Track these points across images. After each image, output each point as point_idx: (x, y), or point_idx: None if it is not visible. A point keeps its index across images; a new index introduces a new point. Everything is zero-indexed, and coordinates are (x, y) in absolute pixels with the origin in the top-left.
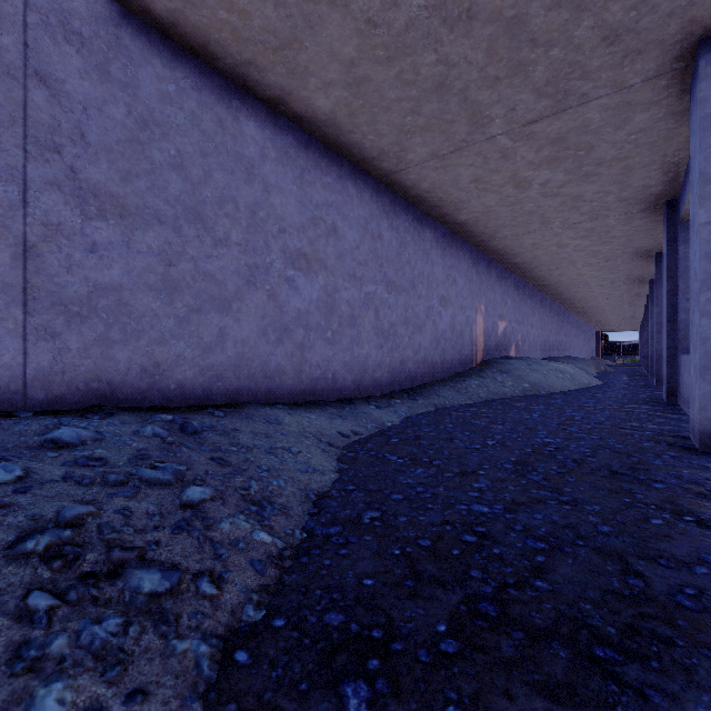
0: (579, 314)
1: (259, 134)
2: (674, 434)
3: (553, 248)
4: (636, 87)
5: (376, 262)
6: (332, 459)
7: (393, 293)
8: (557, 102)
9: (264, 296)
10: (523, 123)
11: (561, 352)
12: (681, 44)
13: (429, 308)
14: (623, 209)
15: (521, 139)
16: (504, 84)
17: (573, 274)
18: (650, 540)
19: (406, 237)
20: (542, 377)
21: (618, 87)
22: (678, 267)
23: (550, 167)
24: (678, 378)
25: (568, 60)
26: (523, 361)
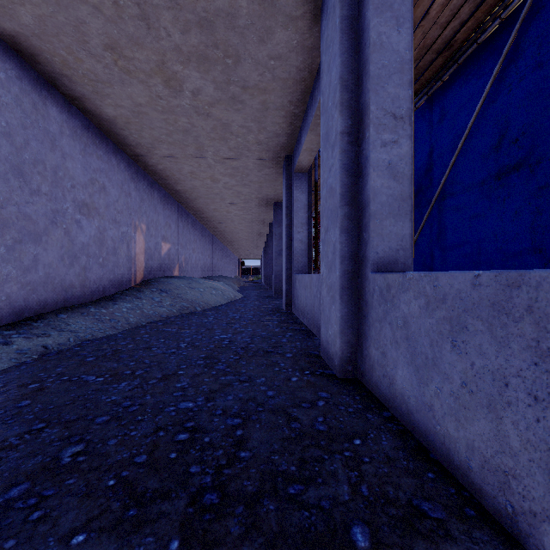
0: (228, 245)
1: None
2: (309, 353)
3: (209, 181)
4: None
5: None
6: None
7: None
8: None
9: None
10: None
11: (216, 272)
12: None
13: (57, 212)
14: (259, 154)
15: None
16: None
17: (224, 211)
18: None
19: None
20: (199, 294)
21: None
22: (293, 207)
23: (200, 68)
24: (293, 292)
25: None
26: (184, 280)
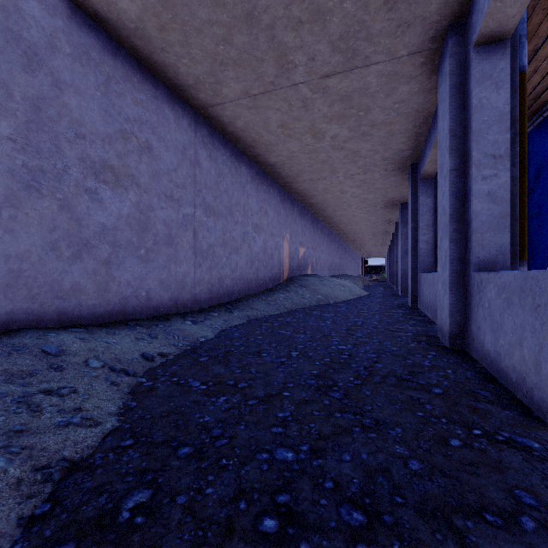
0: (351, 245)
1: (46, 20)
2: (427, 334)
3: (338, 193)
4: (403, 59)
5: (194, 187)
6: (121, 394)
7: (212, 217)
8: (347, 60)
9: (54, 205)
10: (320, 76)
11: (341, 271)
12: (437, 26)
13: (245, 233)
14: (385, 167)
15: (318, 91)
16: (306, 30)
17: (350, 215)
18: (461, 476)
19: (224, 168)
20: (330, 290)
21: (391, 56)
22: (418, 211)
23: (339, 122)
24: (418, 289)
25: (357, 17)
26: (317, 278)
